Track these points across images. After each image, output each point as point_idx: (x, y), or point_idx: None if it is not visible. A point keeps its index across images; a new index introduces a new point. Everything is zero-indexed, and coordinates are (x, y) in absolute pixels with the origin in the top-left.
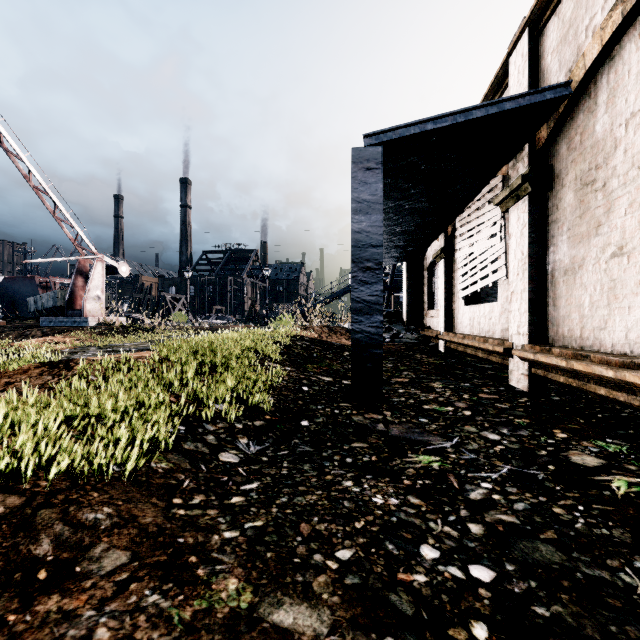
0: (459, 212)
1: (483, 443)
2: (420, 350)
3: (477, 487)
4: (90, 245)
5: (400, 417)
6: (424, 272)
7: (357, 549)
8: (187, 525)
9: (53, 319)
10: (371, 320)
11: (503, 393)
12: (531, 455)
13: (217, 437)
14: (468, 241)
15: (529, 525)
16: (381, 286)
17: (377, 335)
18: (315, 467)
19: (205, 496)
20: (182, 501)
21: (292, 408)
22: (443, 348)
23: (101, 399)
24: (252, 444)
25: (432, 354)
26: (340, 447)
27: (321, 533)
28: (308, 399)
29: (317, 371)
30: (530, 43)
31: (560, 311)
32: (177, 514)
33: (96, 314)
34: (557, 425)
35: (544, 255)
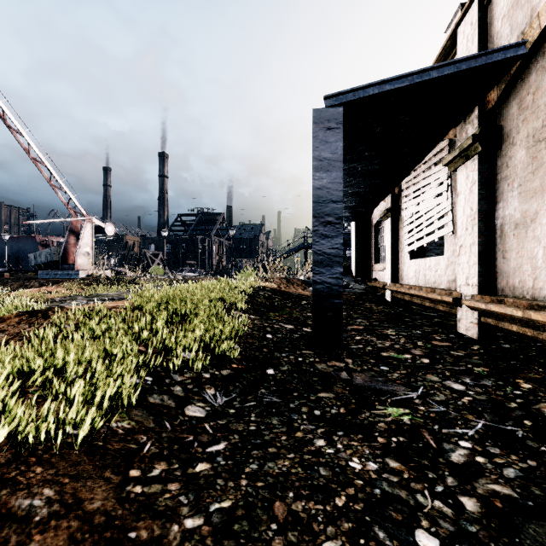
0: (406, 175)
1: (449, 394)
2: (369, 299)
3: (456, 446)
4: (81, 208)
5: (361, 365)
6: (371, 230)
7: (343, 541)
8: (142, 509)
9: (49, 272)
10: (331, 272)
11: (454, 340)
12: (502, 408)
13: (184, 388)
14: (414, 201)
15: (530, 500)
16: (341, 239)
17: (337, 286)
18: (283, 421)
19: (167, 464)
20: (140, 473)
21: (257, 356)
22: (390, 297)
23: (67, 350)
24: (219, 395)
25: (380, 303)
26: (307, 398)
27: (299, 516)
28: (272, 347)
29: (279, 319)
30: (479, 12)
31: (510, 263)
32: (132, 493)
33: (86, 268)
34: (518, 374)
35: (493, 211)
